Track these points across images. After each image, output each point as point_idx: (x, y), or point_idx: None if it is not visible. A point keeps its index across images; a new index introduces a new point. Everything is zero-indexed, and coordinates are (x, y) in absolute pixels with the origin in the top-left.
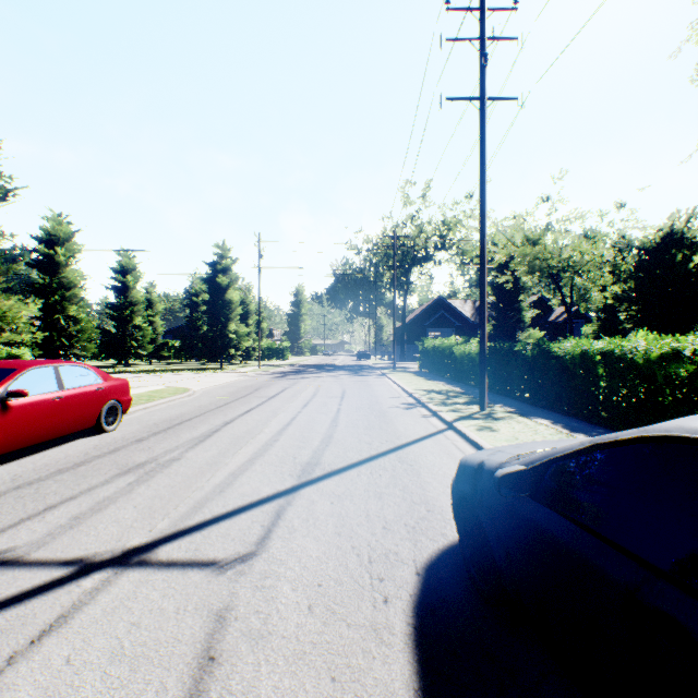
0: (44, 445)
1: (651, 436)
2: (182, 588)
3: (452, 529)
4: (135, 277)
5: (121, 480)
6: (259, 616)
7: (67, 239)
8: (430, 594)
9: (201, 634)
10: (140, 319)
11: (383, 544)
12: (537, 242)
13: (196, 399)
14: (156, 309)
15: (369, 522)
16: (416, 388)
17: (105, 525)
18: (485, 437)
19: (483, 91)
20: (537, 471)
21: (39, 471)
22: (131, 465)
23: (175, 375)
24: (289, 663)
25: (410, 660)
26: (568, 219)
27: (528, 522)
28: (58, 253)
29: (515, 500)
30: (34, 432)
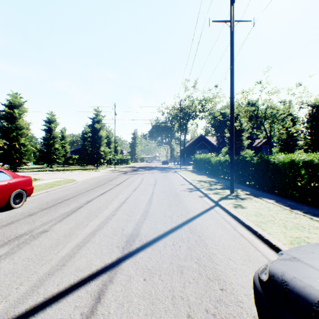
0: None
1: None
2: None
3: (248, 318)
4: (55, 125)
5: None
6: None
7: (19, 105)
8: None
9: None
10: (57, 145)
11: None
12: (254, 105)
13: (77, 186)
14: (66, 140)
15: (175, 308)
16: (193, 179)
17: None
18: (241, 213)
19: (232, 16)
20: None
21: None
22: (12, 236)
23: (72, 172)
24: None
25: None
26: (271, 92)
27: None
28: (15, 112)
29: None
30: None
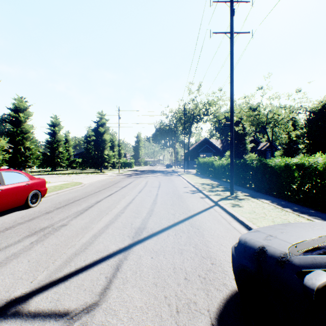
0: None
1: None
2: None
3: (229, 280)
4: (59, 128)
5: (27, 240)
6: None
7: (25, 109)
8: None
9: None
10: (61, 148)
11: (185, 294)
12: (256, 109)
13: (85, 188)
14: (70, 143)
15: (175, 274)
16: (196, 182)
17: (3, 276)
18: (237, 211)
19: (232, 28)
20: None
21: None
22: (37, 229)
23: (77, 175)
24: None
25: None
26: (272, 98)
27: None
28: (20, 116)
29: None
30: None
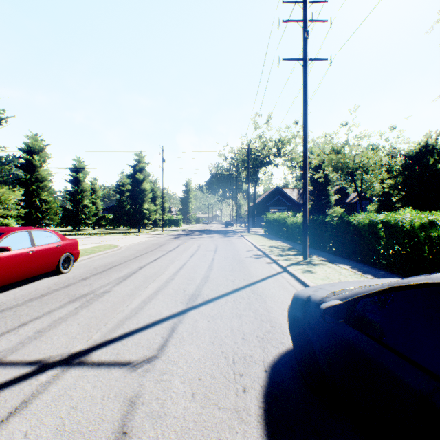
0: (22, 282)
1: (436, 282)
2: (107, 381)
3: (288, 339)
4: (84, 174)
5: (70, 305)
6: (158, 402)
7: (40, 150)
8: (274, 386)
9: (118, 415)
10: (87, 200)
11: (242, 350)
12: (339, 152)
13: (122, 252)
14: (97, 194)
15: (233, 335)
16: (262, 245)
17: (58, 336)
18: (308, 277)
19: (306, 54)
20: (349, 304)
21: (17, 300)
22: (78, 295)
23: (109, 236)
24: (178, 437)
25: (261, 434)
26: (359, 137)
27: (344, 340)
28: (35, 159)
29: (334, 323)
30: (15, 274)
